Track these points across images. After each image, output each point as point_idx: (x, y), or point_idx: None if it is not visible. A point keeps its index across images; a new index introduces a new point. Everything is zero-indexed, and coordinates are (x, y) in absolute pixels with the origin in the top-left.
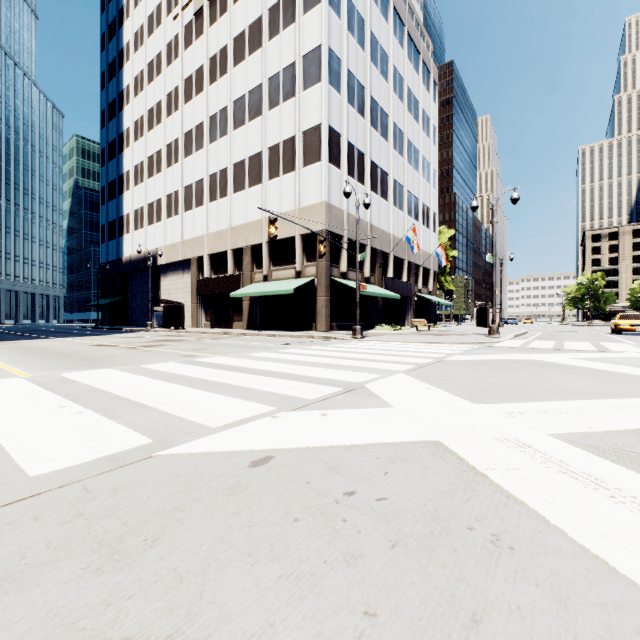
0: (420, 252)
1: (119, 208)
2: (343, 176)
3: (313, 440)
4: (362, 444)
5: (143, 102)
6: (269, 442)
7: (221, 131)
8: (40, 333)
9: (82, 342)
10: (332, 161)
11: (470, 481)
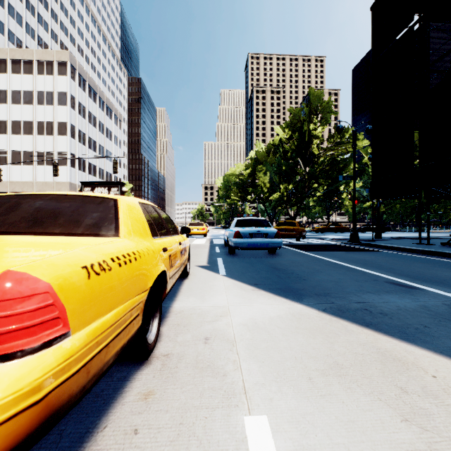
0: None
1: None
2: (76, 171)
3: None
4: None
5: None
6: None
7: (2, 131)
8: None
9: None
10: (72, 166)
11: None
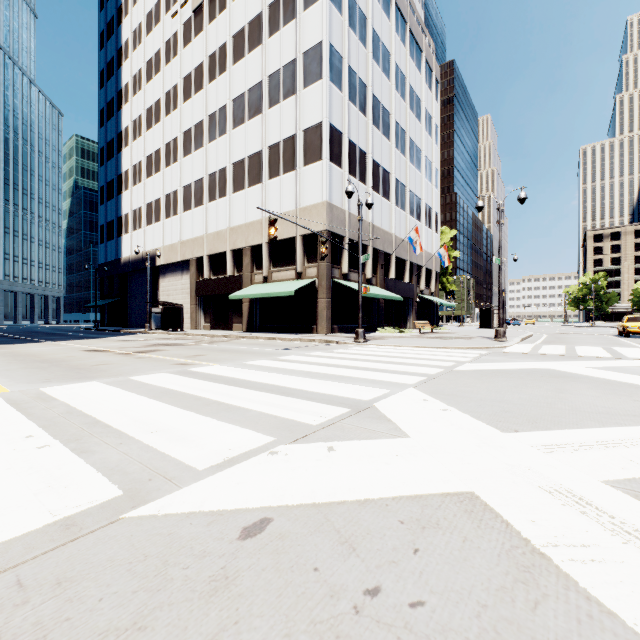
0: (422, 253)
1: (118, 208)
2: (344, 175)
3: (320, 491)
4: (380, 497)
5: (142, 101)
6: (266, 495)
7: (220, 130)
8: (35, 336)
9: (75, 347)
10: (333, 160)
11: (529, 567)
